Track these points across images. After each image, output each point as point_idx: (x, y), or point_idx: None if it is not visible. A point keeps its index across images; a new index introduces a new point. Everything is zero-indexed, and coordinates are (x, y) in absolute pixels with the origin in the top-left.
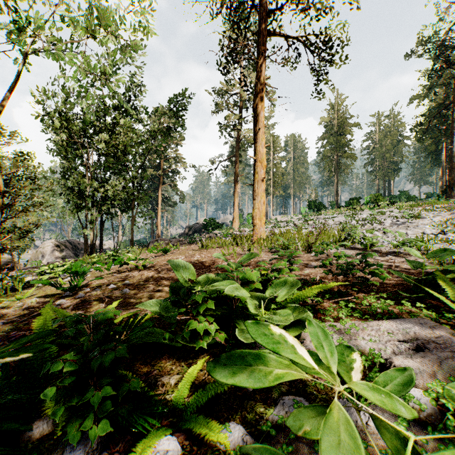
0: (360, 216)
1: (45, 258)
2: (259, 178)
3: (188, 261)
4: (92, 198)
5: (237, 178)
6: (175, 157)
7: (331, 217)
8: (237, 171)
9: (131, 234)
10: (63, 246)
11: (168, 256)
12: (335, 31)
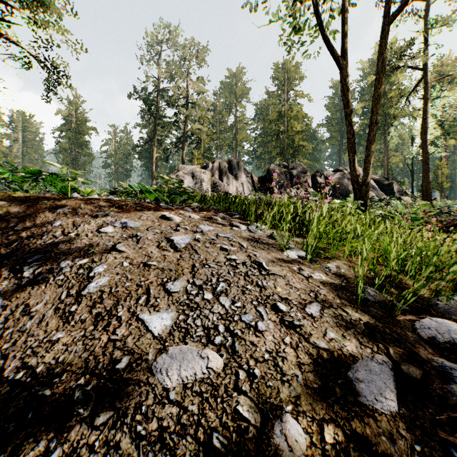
0: None
1: None
2: None
3: None
4: None
5: None
6: None
7: None
8: None
9: None
10: None
11: None
12: (59, 65)
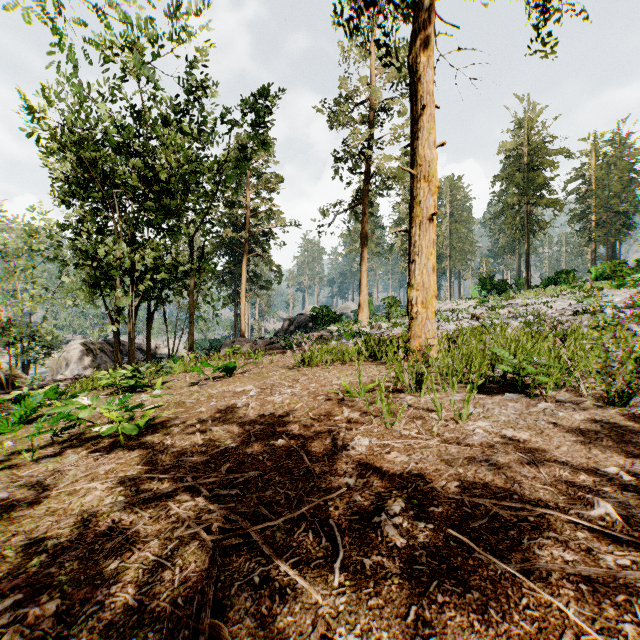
0: (608, 299)
1: (69, 368)
2: (423, 216)
3: (258, 409)
4: (129, 273)
5: (366, 239)
6: (267, 210)
7: (541, 302)
8: (366, 228)
9: (190, 332)
10: (98, 349)
11: (231, 381)
12: None
